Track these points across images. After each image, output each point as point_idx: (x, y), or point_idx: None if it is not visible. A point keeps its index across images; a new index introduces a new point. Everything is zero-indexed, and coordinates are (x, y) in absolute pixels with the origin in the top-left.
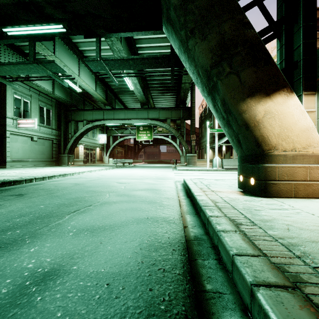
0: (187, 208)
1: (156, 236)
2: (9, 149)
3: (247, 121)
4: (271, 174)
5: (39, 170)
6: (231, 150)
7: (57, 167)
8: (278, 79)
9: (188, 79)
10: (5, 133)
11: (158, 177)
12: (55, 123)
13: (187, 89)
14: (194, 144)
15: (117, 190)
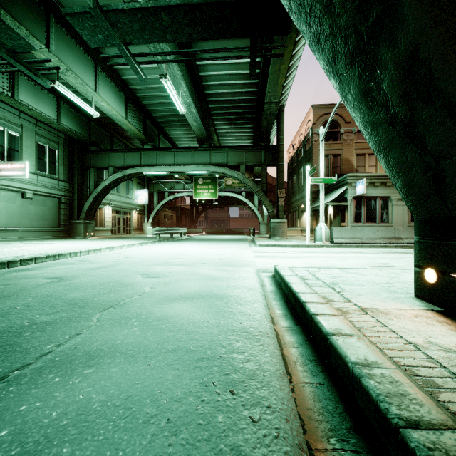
0: (311, 383)
1: None
2: None
3: None
4: None
5: (23, 247)
6: (342, 213)
7: (64, 240)
8: None
9: (274, 96)
10: None
11: (224, 261)
12: (64, 172)
13: (272, 115)
14: (282, 204)
15: (130, 299)
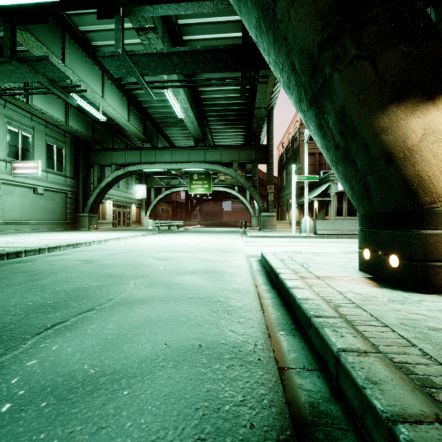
0: (276, 314)
1: (219, 419)
2: None
3: (391, 149)
4: (436, 249)
5: (41, 237)
6: (326, 207)
7: (72, 232)
8: None
9: (264, 102)
10: None
11: (220, 249)
12: (70, 169)
13: (262, 118)
14: (271, 199)
15: (151, 273)
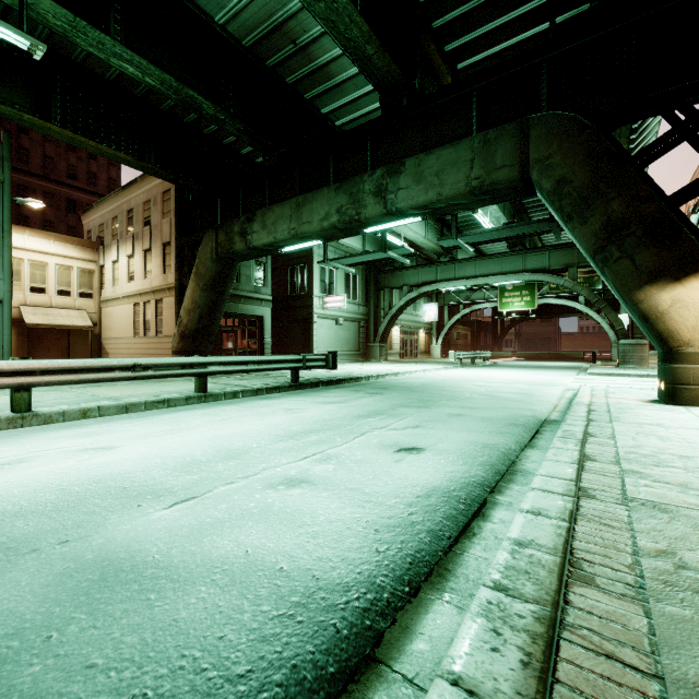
0: (561, 410)
1: (519, 413)
2: (316, 338)
3: (646, 313)
4: (682, 377)
5: (357, 367)
6: None
7: (369, 363)
8: (693, 259)
9: None
10: (313, 317)
11: (537, 383)
12: (362, 295)
13: None
14: None
15: (478, 391)
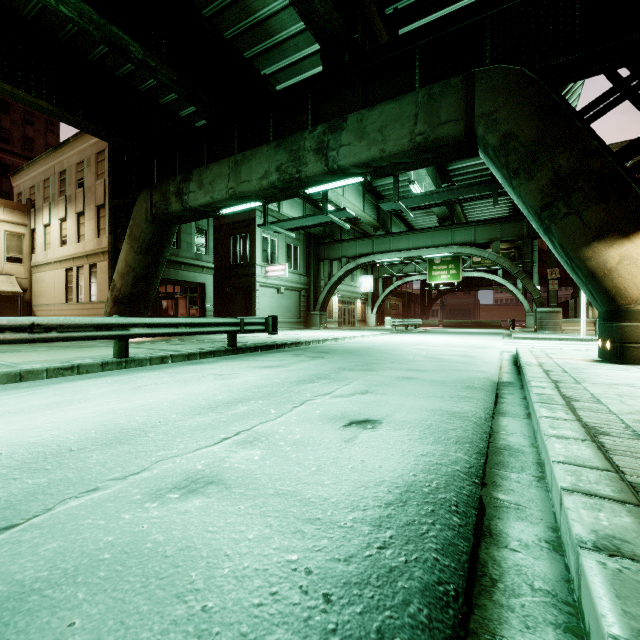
0: (508, 371)
1: (471, 375)
2: (258, 306)
3: (594, 270)
4: (630, 335)
5: (298, 333)
6: None
7: (310, 330)
8: None
9: None
10: (255, 285)
11: (472, 346)
12: (303, 266)
13: None
14: (554, 288)
15: (420, 354)
